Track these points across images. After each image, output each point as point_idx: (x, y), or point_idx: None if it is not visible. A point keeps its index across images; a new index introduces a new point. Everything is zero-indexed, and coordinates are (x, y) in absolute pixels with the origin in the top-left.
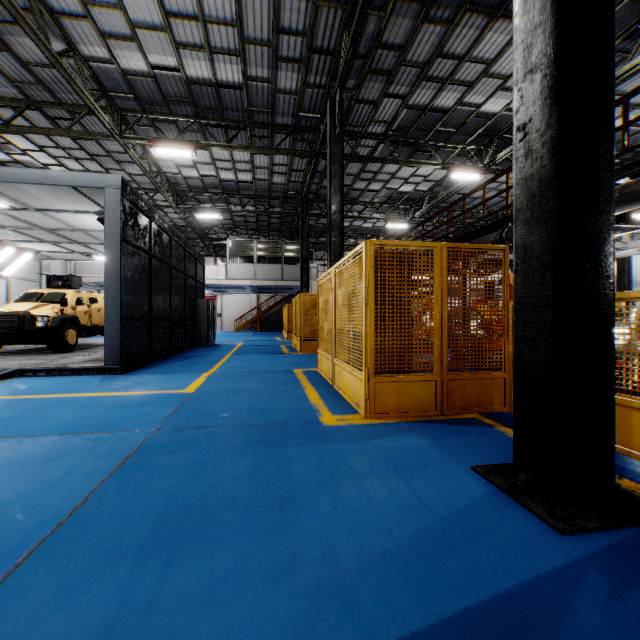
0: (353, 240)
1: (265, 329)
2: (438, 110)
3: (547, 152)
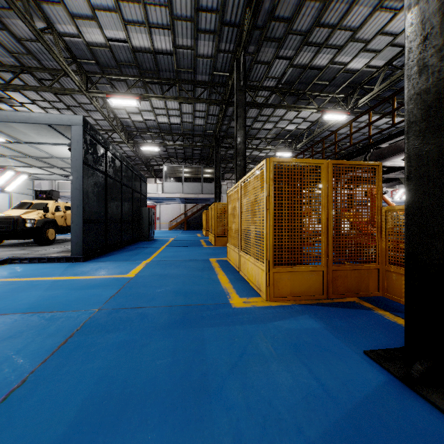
0: (252, 165)
1: (190, 228)
2: (315, 68)
3: None
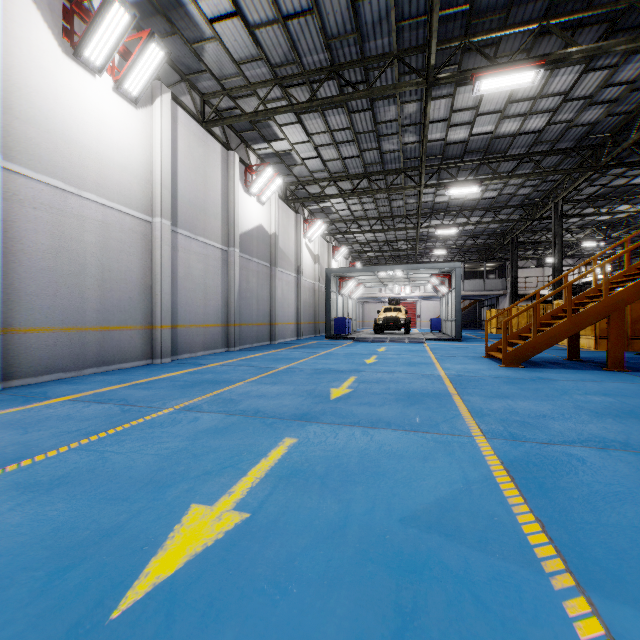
0: (541, 251)
1: None
2: (631, 184)
3: None
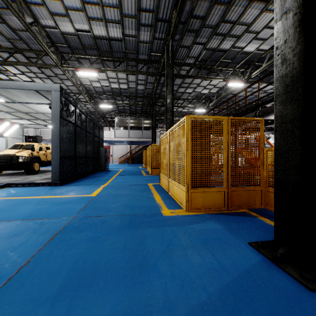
0: (178, 118)
1: (134, 162)
2: (222, 50)
3: (297, 59)
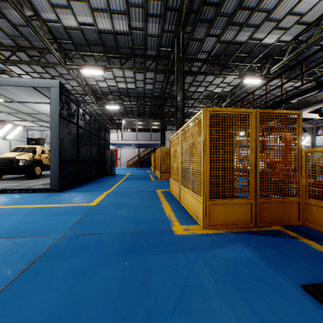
0: (188, 119)
1: (142, 166)
2: (237, 43)
3: None
